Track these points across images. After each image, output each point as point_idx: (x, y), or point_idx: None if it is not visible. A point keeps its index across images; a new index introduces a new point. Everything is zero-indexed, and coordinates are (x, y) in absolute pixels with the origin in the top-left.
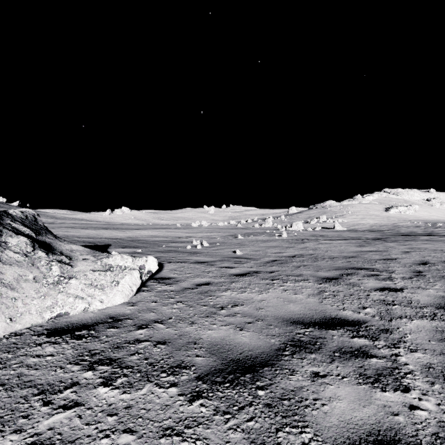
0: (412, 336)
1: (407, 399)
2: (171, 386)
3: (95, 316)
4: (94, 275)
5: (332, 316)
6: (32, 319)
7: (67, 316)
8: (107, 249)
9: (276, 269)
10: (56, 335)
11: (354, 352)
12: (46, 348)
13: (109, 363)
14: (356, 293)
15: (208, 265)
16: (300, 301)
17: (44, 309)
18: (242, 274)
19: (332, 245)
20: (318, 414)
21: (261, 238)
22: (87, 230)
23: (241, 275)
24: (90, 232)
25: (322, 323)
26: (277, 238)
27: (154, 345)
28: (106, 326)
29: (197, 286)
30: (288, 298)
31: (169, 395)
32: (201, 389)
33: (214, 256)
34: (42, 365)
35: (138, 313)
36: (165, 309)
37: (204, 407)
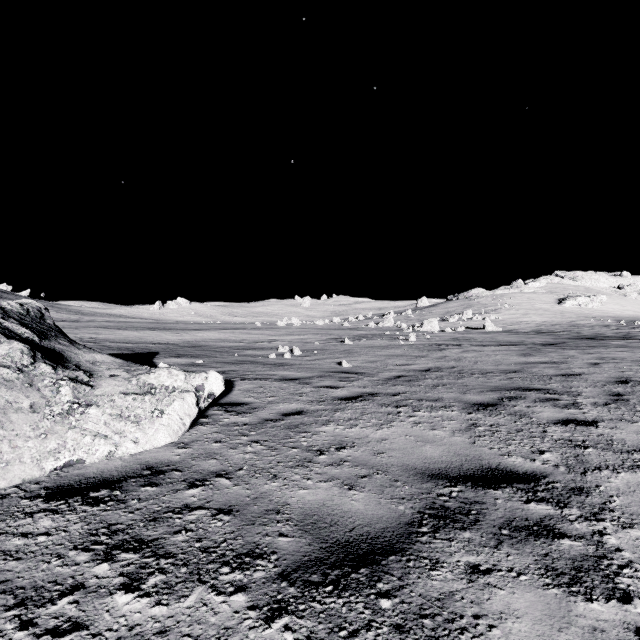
0: (622, 501)
1: (629, 616)
2: (236, 592)
3: (124, 465)
4: (126, 401)
5: (491, 465)
6: (24, 471)
7: (80, 465)
8: (152, 360)
9: (402, 390)
10: (59, 498)
11: (532, 527)
12: (39, 521)
13: (138, 548)
14: (526, 429)
15: (301, 383)
16: (441, 441)
17: (44, 455)
18: (351, 397)
19: (483, 354)
20: None
21: (379, 342)
22: (126, 331)
23: (350, 399)
24: (130, 334)
25: (477, 478)
26: (401, 342)
27: (213, 516)
28: (139, 482)
29: (283, 417)
30: (423, 436)
31: (232, 608)
32: (286, 597)
33: (309, 369)
34: (29, 551)
35: (192, 460)
36: (233, 453)
37: (291, 632)
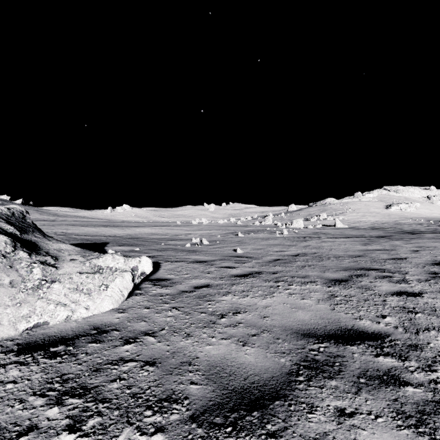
0: None
1: None
2: (156, 432)
3: (78, 326)
4: (81, 278)
5: (347, 326)
6: (3, 331)
7: (45, 326)
8: (104, 248)
9: (279, 269)
10: (27, 352)
11: (382, 377)
12: (10, 371)
13: (82, 394)
14: (371, 298)
15: (208, 264)
16: (310, 307)
17: (18, 319)
18: (243, 275)
19: (336, 243)
20: None
21: (262, 235)
22: (87, 227)
23: (243, 276)
24: (90, 230)
25: (338, 336)
26: (278, 235)
27: (141, 367)
28: (87, 340)
29: (195, 289)
30: (296, 304)
31: None
32: (195, 437)
33: (214, 254)
34: None
35: (127, 322)
36: (158, 317)
37: None
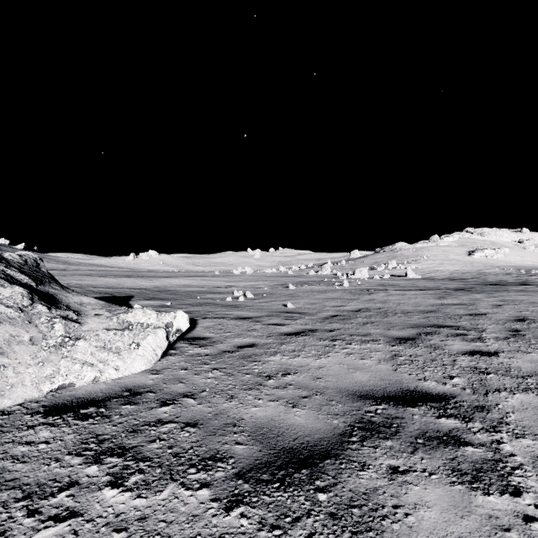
0: (516, 416)
1: (519, 506)
2: (201, 488)
3: (108, 387)
4: (108, 335)
5: (410, 388)
6: (26, 392)
7: (71, 387)
8: (128, 302)
9: (337, 327)
10: (55, 414)
11: (442, 437)
12: (40, 432)
13: (121, 453)
14: (439, 358)
15: (253, 321)
16: (369, 368)
17: (42, 380)
18: (294, 333)
19: (405, 297)
20: (401, 528)
21: (318, 288)
22: (106, 278)
23: (294, 335)
24: (109, 281)
25: (398, 398)
26: (336, 288)
27: (181, 428)
28: (120, 402)
29: (238, 349)
30: (354, 364)
31: (198, 500)
32: (241, 492)
33: (260, 310)
34: (33, 456)
35: (163, 384)
36: (197, 378)
37: (246, 519)
